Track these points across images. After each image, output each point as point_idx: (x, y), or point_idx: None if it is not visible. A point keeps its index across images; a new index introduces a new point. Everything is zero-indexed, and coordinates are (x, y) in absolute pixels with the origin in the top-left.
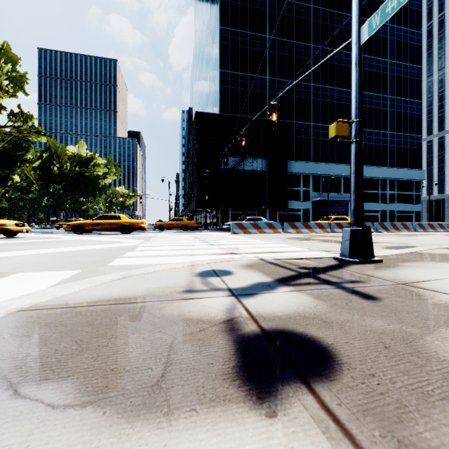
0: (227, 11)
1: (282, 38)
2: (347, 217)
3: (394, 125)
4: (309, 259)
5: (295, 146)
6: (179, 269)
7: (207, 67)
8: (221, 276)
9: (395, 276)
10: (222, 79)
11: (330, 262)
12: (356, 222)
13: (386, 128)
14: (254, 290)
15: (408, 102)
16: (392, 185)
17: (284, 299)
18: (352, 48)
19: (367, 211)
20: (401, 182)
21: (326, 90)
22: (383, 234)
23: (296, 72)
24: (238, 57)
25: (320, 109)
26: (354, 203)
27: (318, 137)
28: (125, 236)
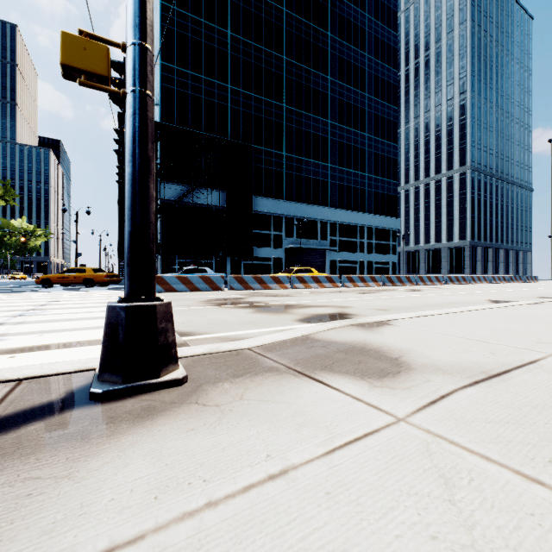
0: None
1: (248, 40)
2: (313, 269)
3: (372, 167)
4: (31, 380)
5: (265, 179)
6: None
7: None
8: None
9: None
10: (164, 75)
11: (50, 393)
12: (130, 289)
13: (364, 169)
14: None
15: (385, 144)
16: (370, 233)
17: None
18: None
19: (345, 262)
20: (379, 231)
21: (301, 116)
22: (345, 290)
23: (266, 87)
24: (188, 49)
25: (294, 137)
26: (126, 243)
27: (292, 171)
28: None
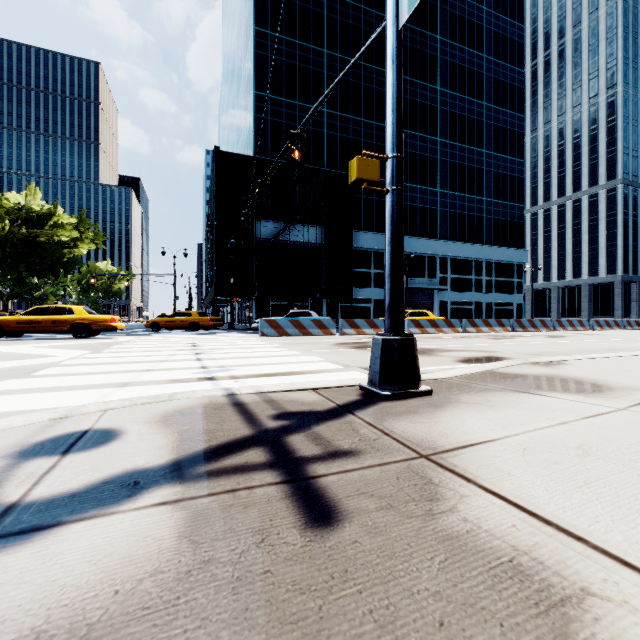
0: (266, 6)
1: (345, 57)
2: (428, 312)
3: (491, 189)
4: (319, 389)
5: (364, 210)
6: (11, 433)
7: (238, 87)
8: (69, 453)
9: (428, 430)
10: (257, 106)
11: (349, 395)
12: (392, 327)
13: (481, 192)
14: (69, 509)
15: (508, 160)
16: (489, 269)
17: (99, 545)
18: (387, 33)
19: (458, 303)
20: (500, 265)
21: (405, 136)
22: (471, 336)
23: (365, 106)
24: (282, 75)
25: None
26: (389, 295)
27: None
28: (70, 343)
